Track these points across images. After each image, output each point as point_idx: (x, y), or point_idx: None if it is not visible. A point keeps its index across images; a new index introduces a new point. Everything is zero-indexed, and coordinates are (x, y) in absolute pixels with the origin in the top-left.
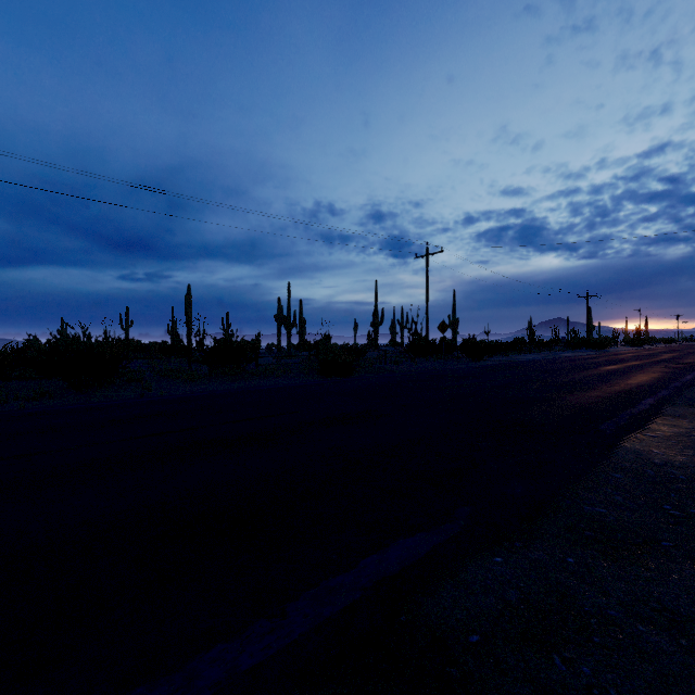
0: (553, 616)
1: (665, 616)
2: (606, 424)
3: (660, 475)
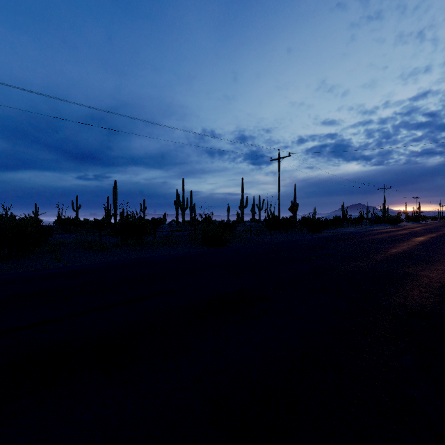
0: None
1: None
2: None
3: None
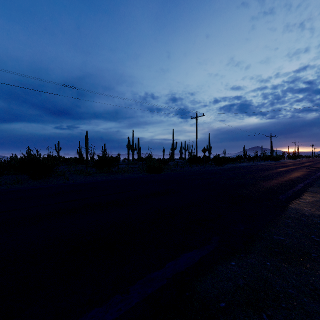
0: (261, 292)
1: (316, 292)
2: (281, 196)
3: (309, 220)
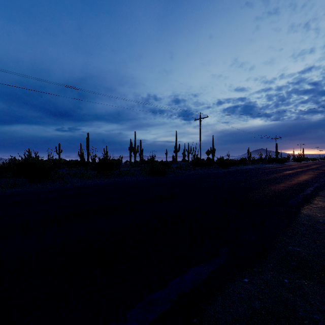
0: (281, 318)
1: None
2: (292, 200)
3: (324, 228)
